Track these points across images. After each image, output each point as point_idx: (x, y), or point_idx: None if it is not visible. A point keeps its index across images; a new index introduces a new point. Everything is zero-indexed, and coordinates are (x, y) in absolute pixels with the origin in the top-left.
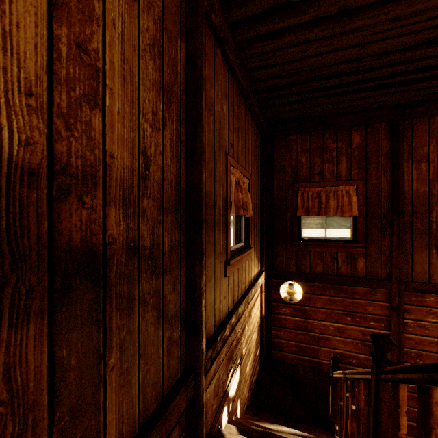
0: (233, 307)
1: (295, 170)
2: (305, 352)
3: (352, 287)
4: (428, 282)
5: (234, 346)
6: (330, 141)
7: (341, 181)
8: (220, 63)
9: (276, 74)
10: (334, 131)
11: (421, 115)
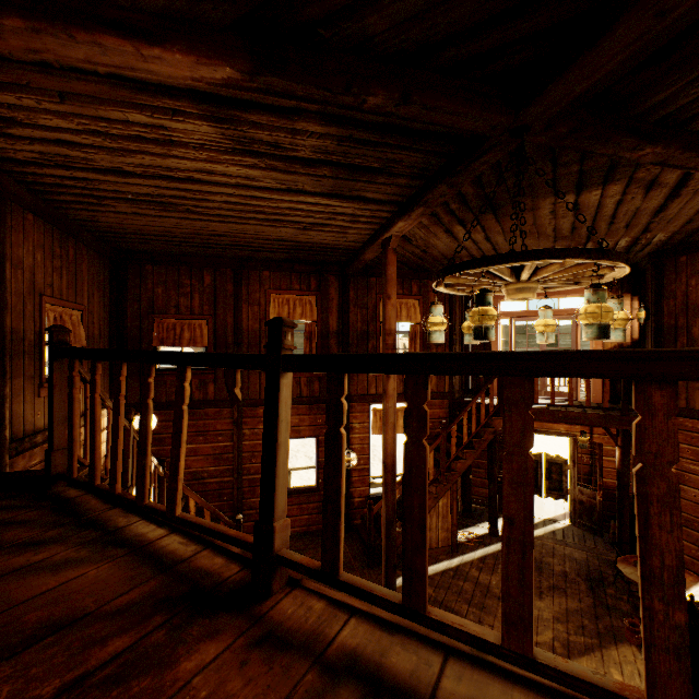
0: None
1: (152, 300)
2: None
3: (204, 410)
4: (258, 398)
5: None
6: (186, 277)
7: (195, 315)
8: (32, 223)
9: (104, 226)
10: (189, 268)
11: (252, 269)
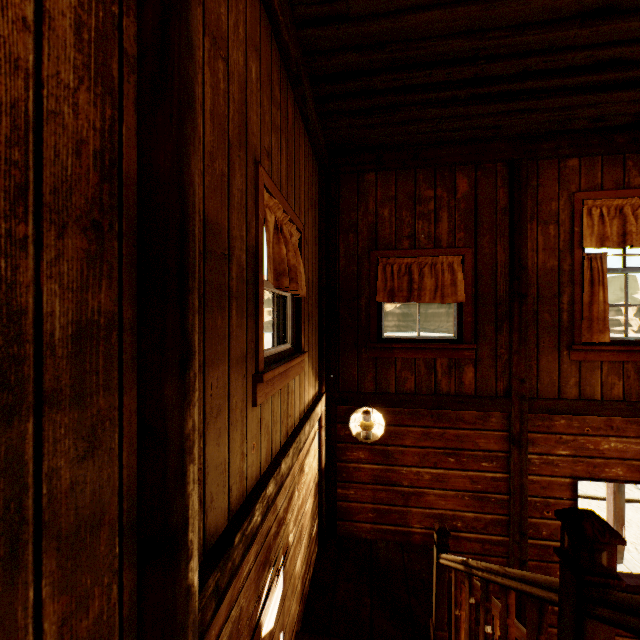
0: (271, 463)
1: (374, 229)
2: (388, 518)
3: (456, 412)
4: (558, 399)
5: (273, 536)
6: (426, 186)
7: (442, 249)
8: None
9: (349, 43)
10: (431, 170)
11: (550, 154)
